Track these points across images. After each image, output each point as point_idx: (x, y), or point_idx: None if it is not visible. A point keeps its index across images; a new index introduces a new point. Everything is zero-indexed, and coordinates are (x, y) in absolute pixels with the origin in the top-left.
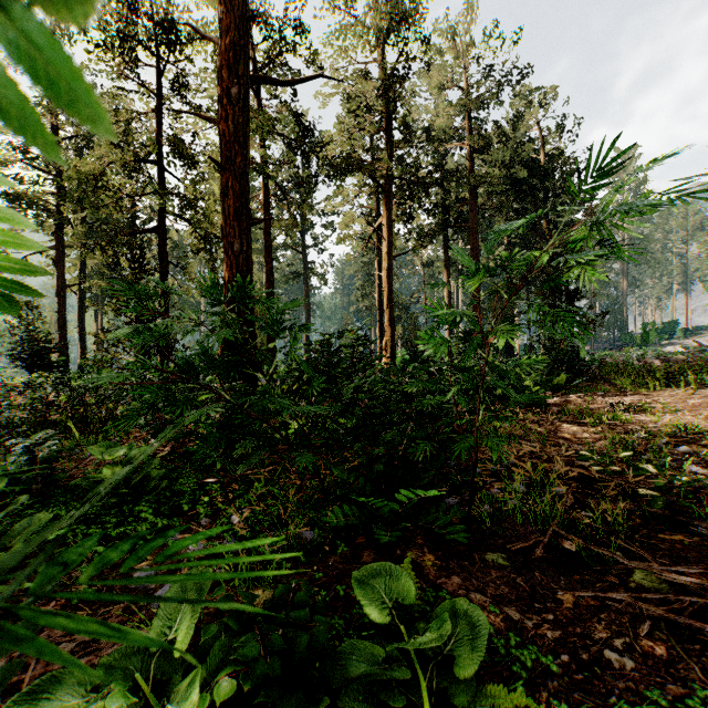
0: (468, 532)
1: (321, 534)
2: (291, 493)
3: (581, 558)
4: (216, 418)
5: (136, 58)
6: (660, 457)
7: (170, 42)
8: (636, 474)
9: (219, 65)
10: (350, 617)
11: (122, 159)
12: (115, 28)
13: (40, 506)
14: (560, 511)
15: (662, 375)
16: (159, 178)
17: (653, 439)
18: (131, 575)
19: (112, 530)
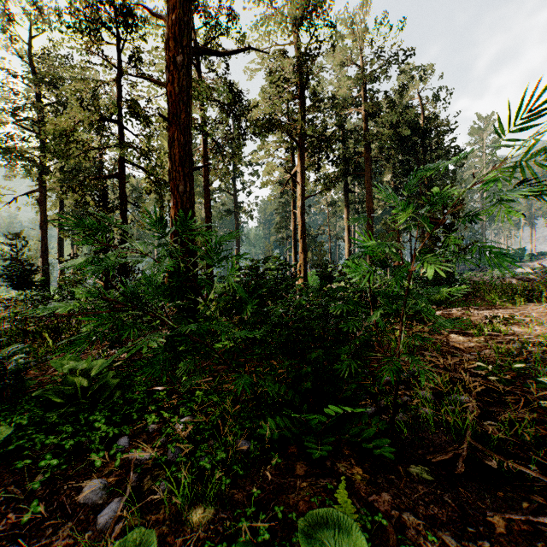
0: (391, 445)
1: (257, 446)
2: (228, 403)
3: (498, 471)
4: (159, 344)
5: (101, 37)
6: (541, 365)
7: (128, 24)
8: (535, 387)
9: (167, 38)
10: (290, 545)
11: (89, 118)
12: (84, 13)
13: (7, 413)
14: (472, 423)
15: (523, 292)
16: (120, 134)
17: (534, 350)
18: (81, 488)
19: (66, 442)
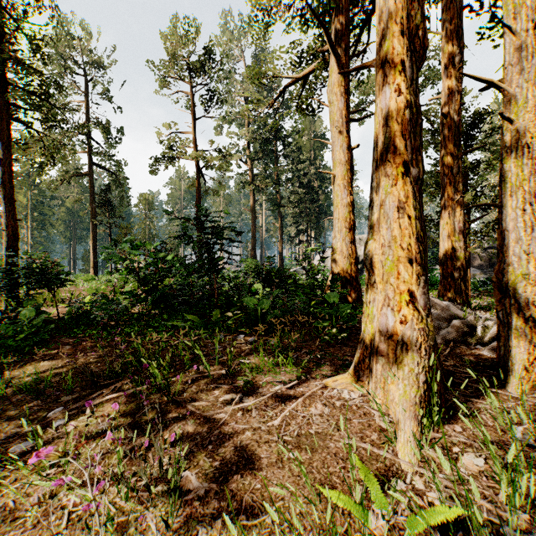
0: None
1: None
2: None
3: None
4: None
5: None
6: None
7: None
8: None
9: None
10: None
11: None
12: None
13: None
14: None
15: None
16: None
17: None
18: None
19: None
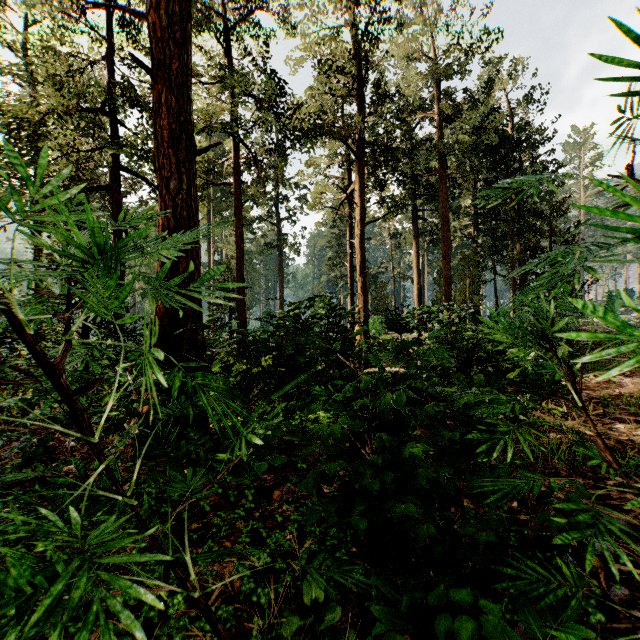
0: None
1: None
2: None
3: None
4: None
5: None
6: None
7: None
8: None
9: None
10: None
11: (65, 104)
12: None
13: None
14: None
15: None
16: (114, 131)
17: None
18: None
19: None
